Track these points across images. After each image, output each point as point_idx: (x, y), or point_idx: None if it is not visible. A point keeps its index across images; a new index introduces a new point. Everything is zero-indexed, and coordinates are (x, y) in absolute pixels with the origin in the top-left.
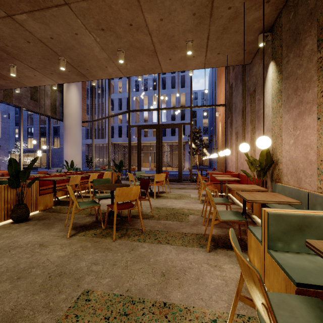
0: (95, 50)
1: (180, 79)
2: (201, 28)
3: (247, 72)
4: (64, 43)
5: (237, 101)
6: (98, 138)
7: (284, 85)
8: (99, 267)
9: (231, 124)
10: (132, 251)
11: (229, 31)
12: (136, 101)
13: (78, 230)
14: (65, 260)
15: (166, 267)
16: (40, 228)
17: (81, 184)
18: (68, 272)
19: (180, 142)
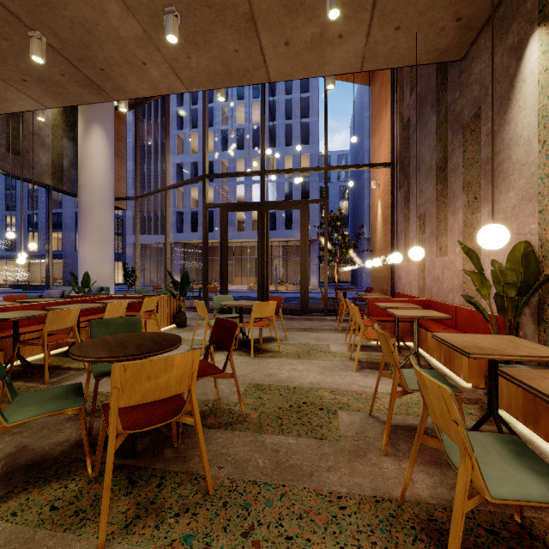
0: (110, 10)
1: (302, 130)
2: None
3: (451, 81)
4: None
5: (425, 149)
6: (156, 233)
7: None
8: None
9: (408, 201)
10: None
11: None
12: (223, 167)
13: (9, 487)
14: None
15: None
16: None
17: (87, 327)
18: None
19: (304, 237)
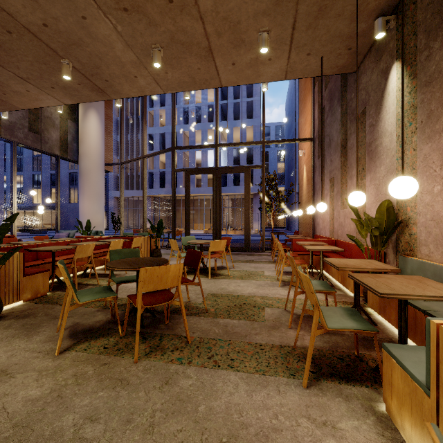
0: (116, 47)
1: (247, 107)
2: (283, 8)
3: (349, 86)
4: (66, 34)
5: (334, 131)
6: (132, 189)
7: (421, 95)
8: (97, 428)
9: (323, 167)
10: (166, 386)
11: (328, 14)
12: (185, 137)
13: (77, 339)
14: (36, 409)
15: (229, 428)
16: (14, 335)
17: (97, 257)
18: (33, 442)
19: (247, 193)
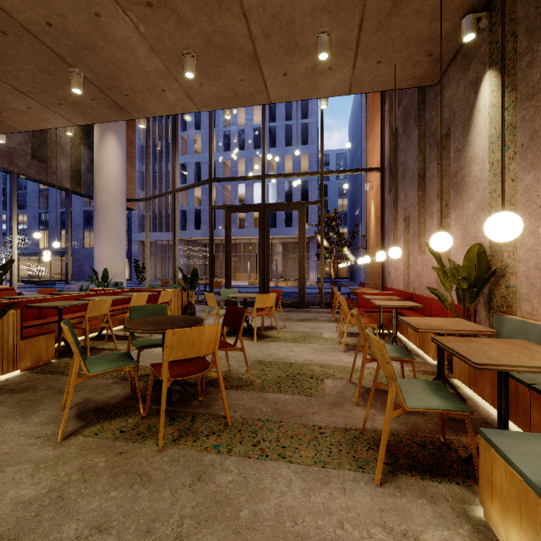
0: (139, 52)
1: (301, 130)
2: (347, 3)
3: (429, 102)
4: (75, 35)
5: (409, 159)
6: (160, 231)
7: (522, 112)
8: (107, 540)
9: (396, 203)
10: (198, 483)
11: (403, 10)
12: (225, 167)
13: (87, 421)
14: (28, 515)
15: None
16: (6, 415)
17: (115, 315)
18: None
19: (302, 236)
